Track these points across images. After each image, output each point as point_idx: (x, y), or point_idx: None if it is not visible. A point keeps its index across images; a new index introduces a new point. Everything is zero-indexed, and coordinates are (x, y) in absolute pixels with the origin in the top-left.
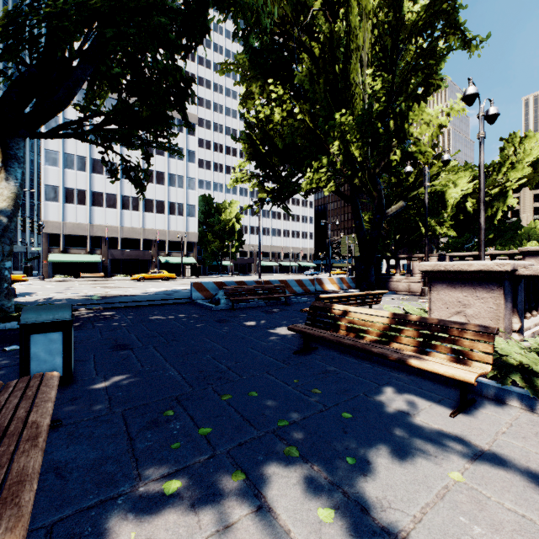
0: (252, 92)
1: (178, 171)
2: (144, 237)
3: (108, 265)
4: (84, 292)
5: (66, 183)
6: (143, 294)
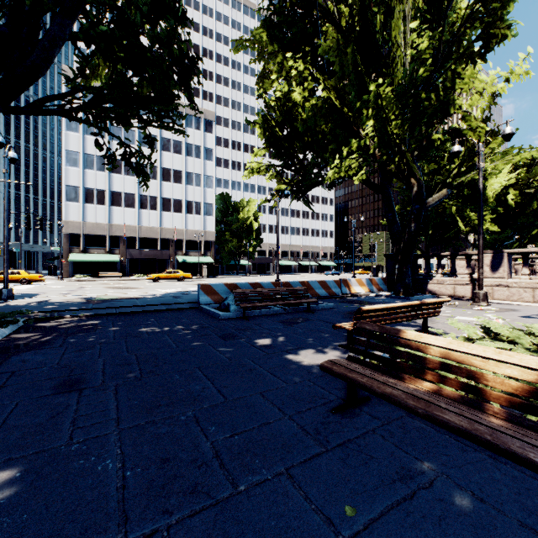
0: (269, 70)
1: (195, 169)
2: (162, 236)
3: (126, 265)
4: (91, 293)
5: (86, 183)
6: (149, 296)
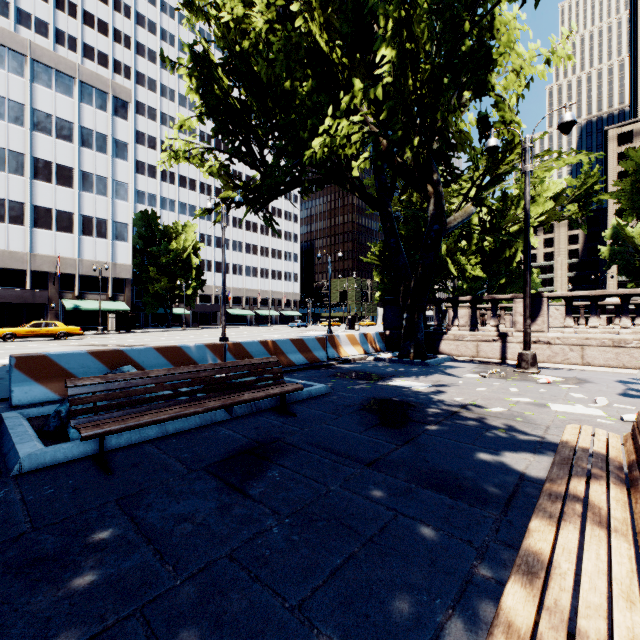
0: None
1: (97, 169)
2: (34, 267)
3: None
4: None
5: None
6: None
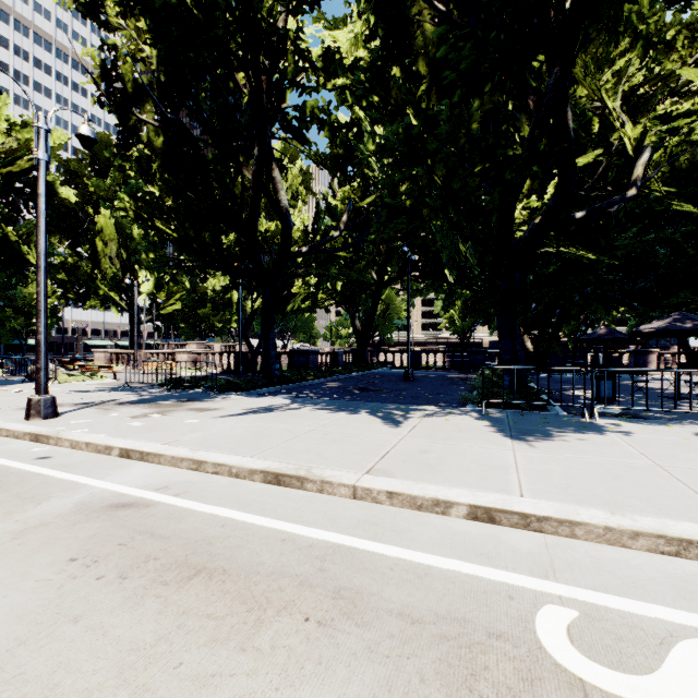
0: (53, 242)
1: None
2: None
3: None
4: None
5: None
6: None
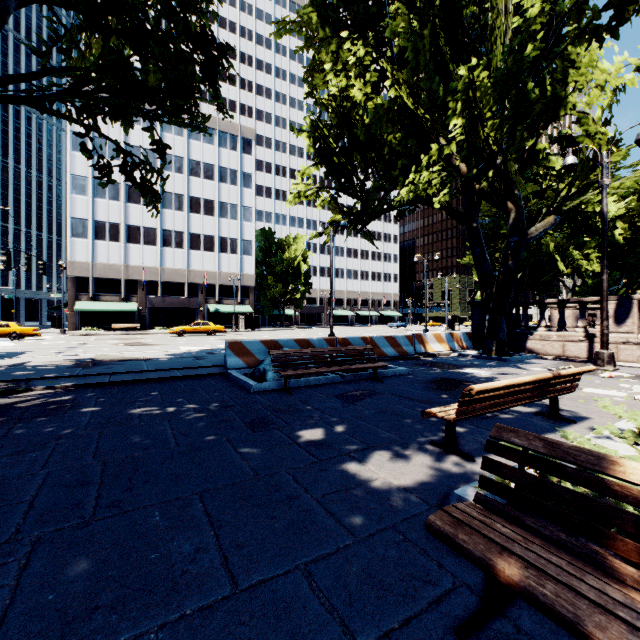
0: (320, 63)
1: (230, 199)
2: (189, 280)
3: (146, 315)
4: (92, 352)
5: (96, 215)
6: (162, 357)
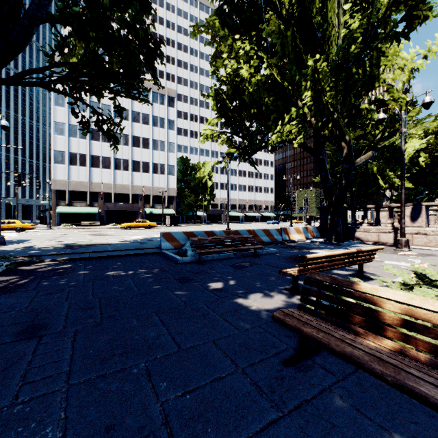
0: (221, 52)
1: (160, 137)
2: (132, 192)
3: (103, 216)
4: (72, 240)
5: (70, 148)
6: (119, 242)
